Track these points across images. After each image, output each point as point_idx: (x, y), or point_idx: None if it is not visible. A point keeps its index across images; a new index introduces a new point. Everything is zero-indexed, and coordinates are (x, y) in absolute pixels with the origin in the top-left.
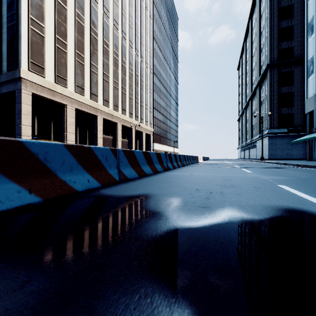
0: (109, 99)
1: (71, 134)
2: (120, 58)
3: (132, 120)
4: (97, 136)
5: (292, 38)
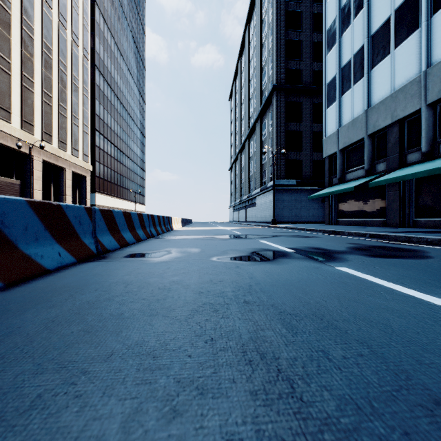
0: None
1: None
2: None
3: (32, 137)
4: None
5: (301, 58)
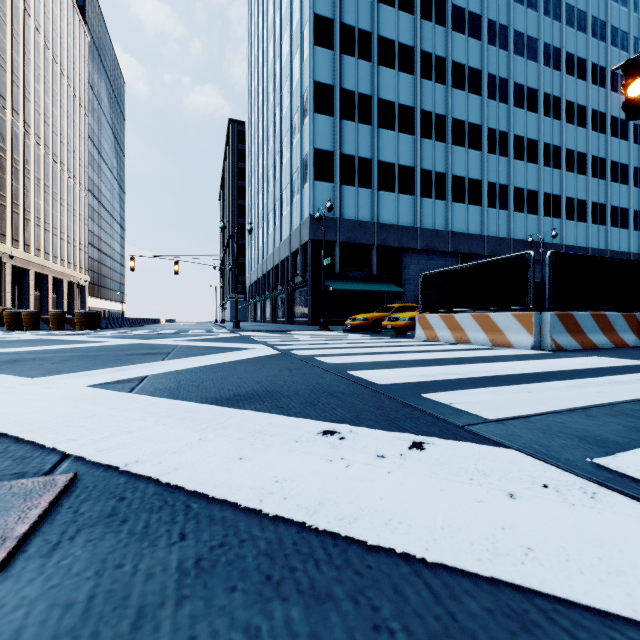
0: (41, 246)
1: (9, 293)
2: (51, 189)
3: (65, 269)
4: (29, 293)
5: None
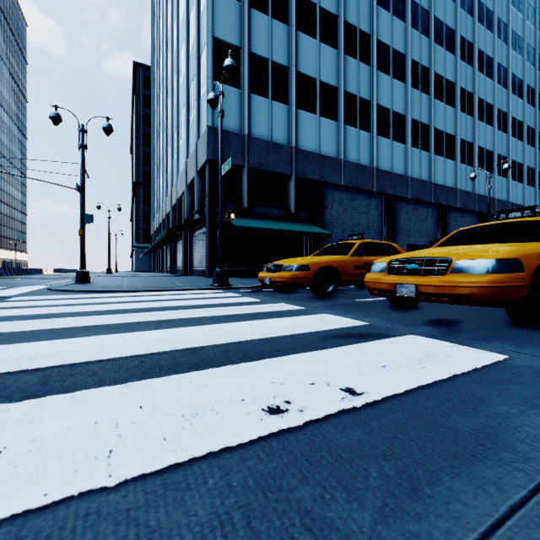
0: None
1: None
2: None
3: None
4: None
5: None
